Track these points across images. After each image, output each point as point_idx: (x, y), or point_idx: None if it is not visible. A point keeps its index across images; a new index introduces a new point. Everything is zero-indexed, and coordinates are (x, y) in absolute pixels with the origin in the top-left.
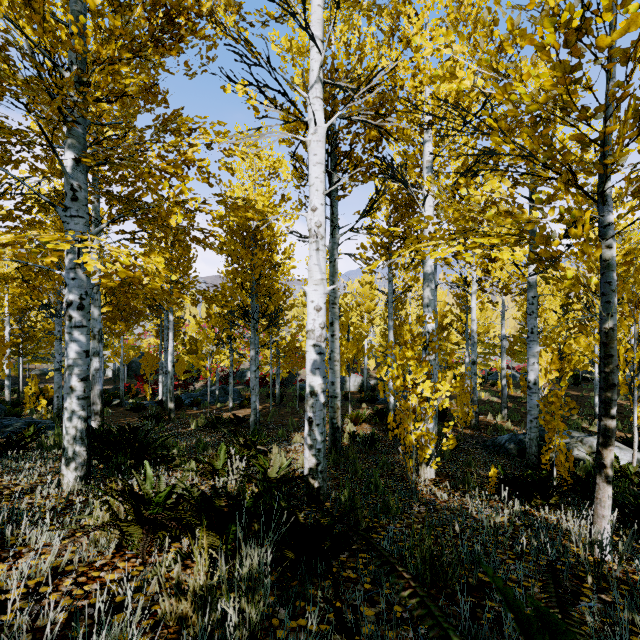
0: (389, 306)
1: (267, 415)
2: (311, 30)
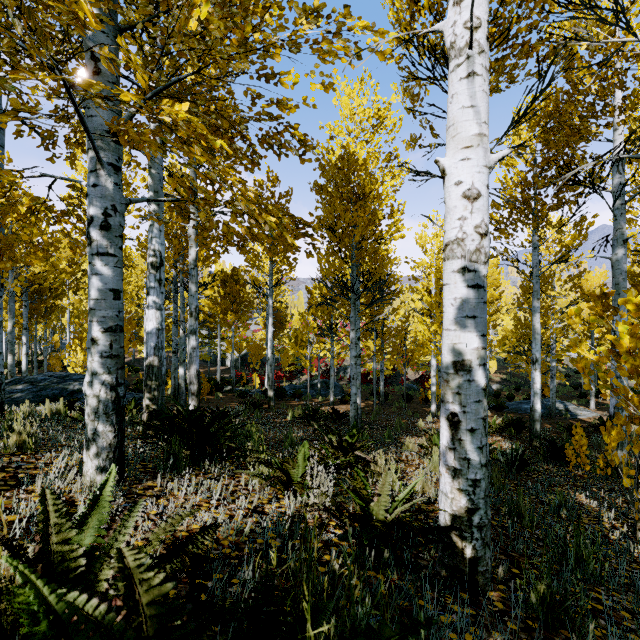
0: (533, 281)
1: (370, 413)
2: None
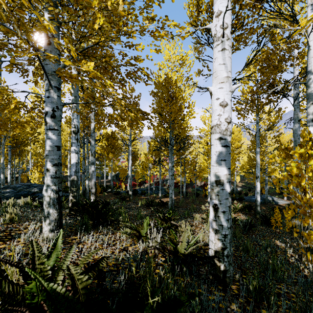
0: (256, 139)
1: (178, 202)
2: None
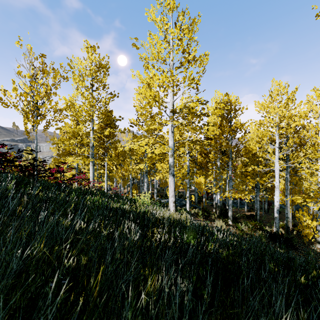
0: None
1: (261, 217)
2: (275, 154)
